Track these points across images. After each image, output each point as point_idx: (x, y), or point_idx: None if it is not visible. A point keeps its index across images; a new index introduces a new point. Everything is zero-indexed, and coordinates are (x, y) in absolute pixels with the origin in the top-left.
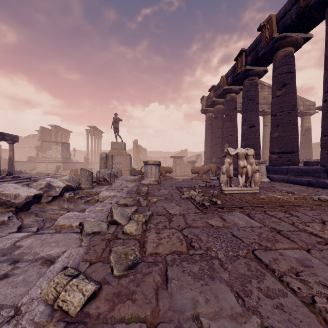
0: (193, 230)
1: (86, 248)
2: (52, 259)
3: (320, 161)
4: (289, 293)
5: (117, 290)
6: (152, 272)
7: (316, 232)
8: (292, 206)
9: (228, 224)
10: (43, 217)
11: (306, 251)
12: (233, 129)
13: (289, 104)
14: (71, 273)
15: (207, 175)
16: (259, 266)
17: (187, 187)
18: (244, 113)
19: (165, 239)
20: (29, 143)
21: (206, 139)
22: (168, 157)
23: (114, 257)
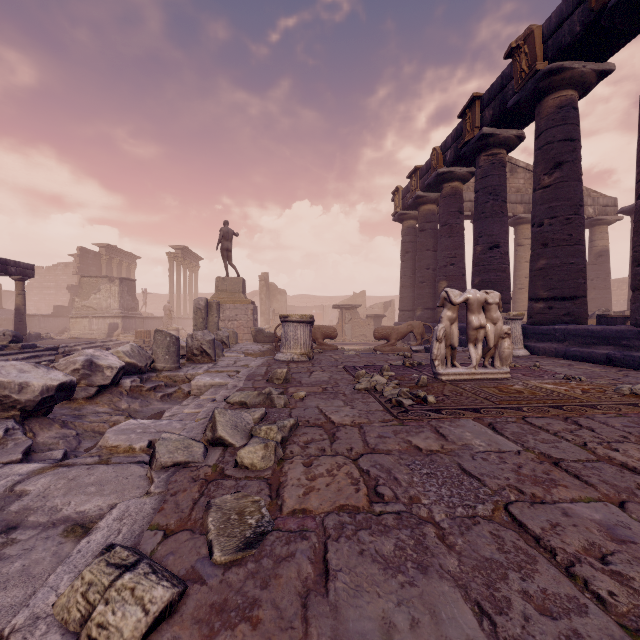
0: (380, 460)
1: (158, 498)
2: (86, 522)
3: (631, 315)
4: (591, 606)
5: (219, 597)
6: (296, 555)
7: (634, 464)
8: (580, 407)
9: (451, 445)
10: (78, 428)
11: (617, 506)
12: (457, 252)
13: (568, 202)
14: (121, 560)
15: (405, 342)
16: (521, 540)
17: (366, 367)
18: (478, 220)
19: (323, 479)
20: (56, 280)
21: (404, 272)
22: (328, 306)
23: (215, 520)
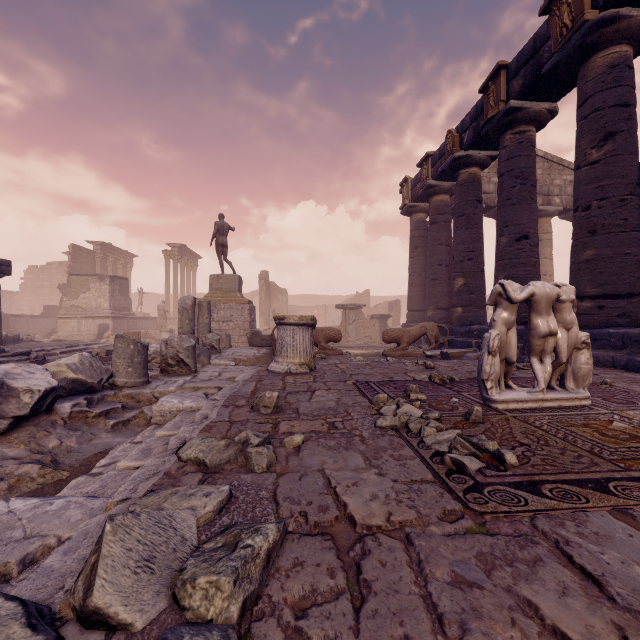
0: None
1: None
2: None
3: None
4: None
5: None
6: None
7: None
8: None
9: None
10: None
11: None
12: (476, 245)
13: (622, 180)
14: None
15: (415, 345)
16: None
17: (383, 383)
18: (502, 207)
19: None
20: (51, 279)
21: (413, 269)
22: (331, 306)
23: None
